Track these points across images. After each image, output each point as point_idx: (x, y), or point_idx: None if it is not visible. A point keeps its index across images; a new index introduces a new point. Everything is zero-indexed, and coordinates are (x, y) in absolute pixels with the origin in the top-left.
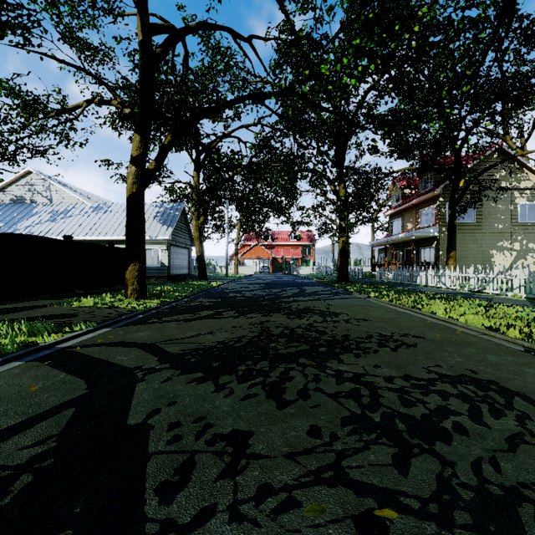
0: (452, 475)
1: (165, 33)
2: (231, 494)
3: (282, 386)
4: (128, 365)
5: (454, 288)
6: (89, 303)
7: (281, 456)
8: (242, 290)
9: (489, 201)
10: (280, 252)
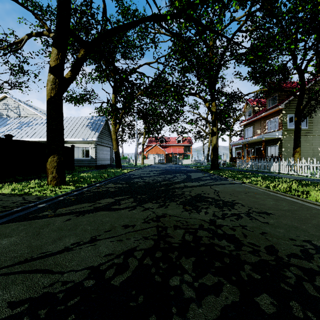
0: None
1: None
2: None
3: None
4: None
5: (305, 175)
6: (8, 189)
7: None
8: (144, 176)
9: (317, 113)
10: (170, 150)
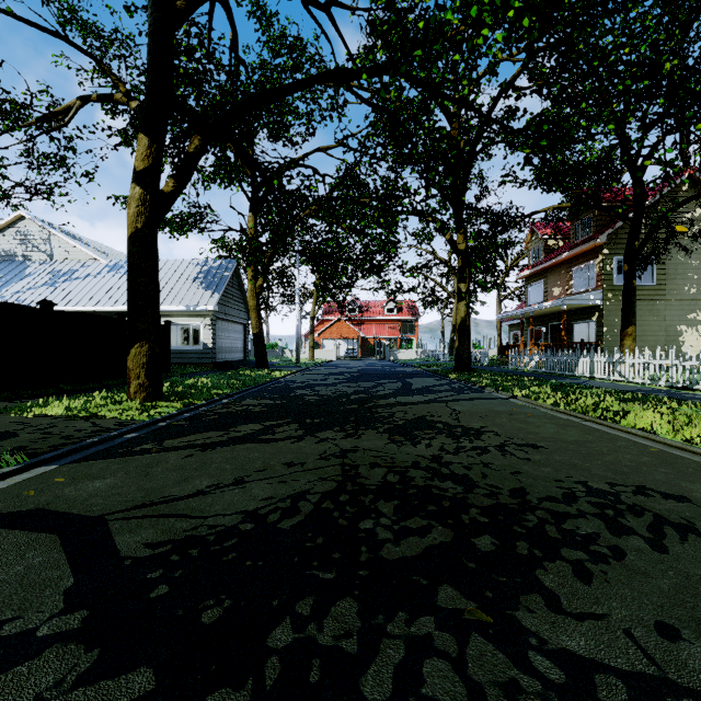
0: None
1: None
2: None
3: None
4: None
5: (640, 382)
6: (59, 408)
7: None
8: (317, 384)
9: (676, 253)
10: (371, 330)
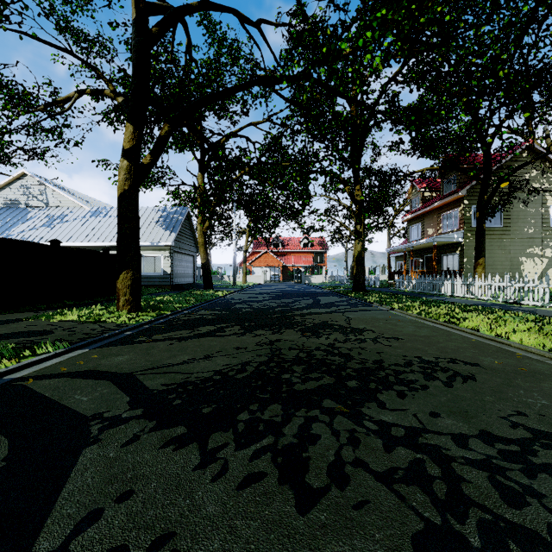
0: None
1: (164, 14)
2: None
3: (303, 456)
4: (84, 411)
5: (485, 299)
6: (73, 316)
7: None
8: (250, 300)
9: (518, 203)
10: (291, 260)
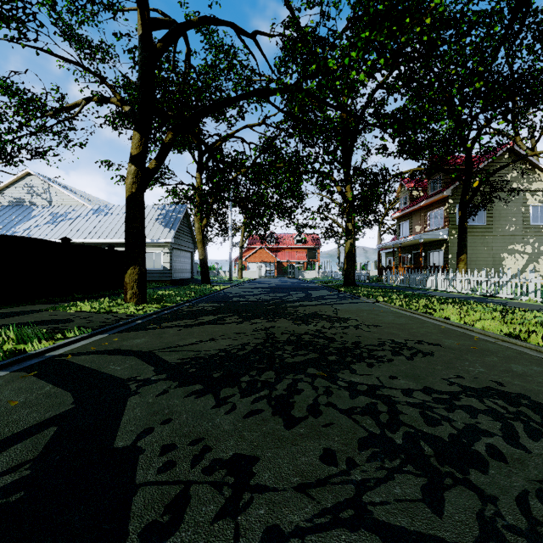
0: (496, 514)
1: (167, 28)
2: (232, 541)
3: (290, 401)
4: (121, 376)
5: (465, 293)
6: (87, 307)
7: (290, 489)
8: (246, 294)
9: (500, 202)
10: (285, 256)
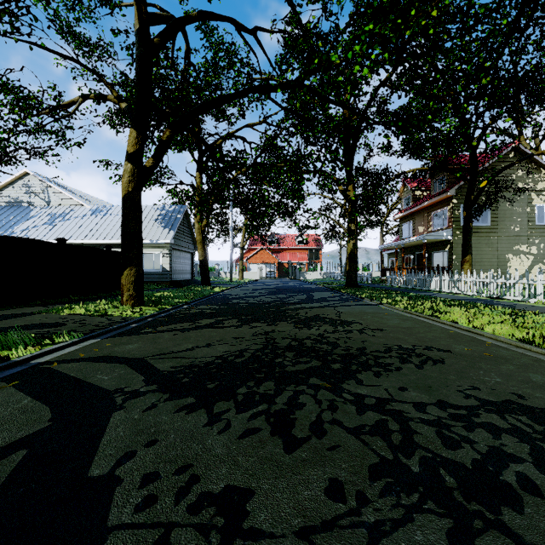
0: None
1: (165, 23)
2: None
3: (291, 417)
4: (107, 387)
5: (471, 294)
6: (81, 310)
7: (291, 535)
8: (247, 296)
9: (505, 202)
10: (286, 257)
